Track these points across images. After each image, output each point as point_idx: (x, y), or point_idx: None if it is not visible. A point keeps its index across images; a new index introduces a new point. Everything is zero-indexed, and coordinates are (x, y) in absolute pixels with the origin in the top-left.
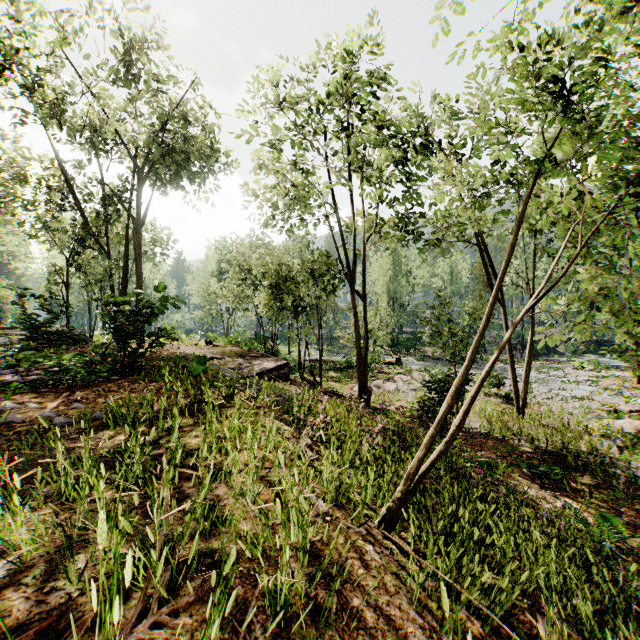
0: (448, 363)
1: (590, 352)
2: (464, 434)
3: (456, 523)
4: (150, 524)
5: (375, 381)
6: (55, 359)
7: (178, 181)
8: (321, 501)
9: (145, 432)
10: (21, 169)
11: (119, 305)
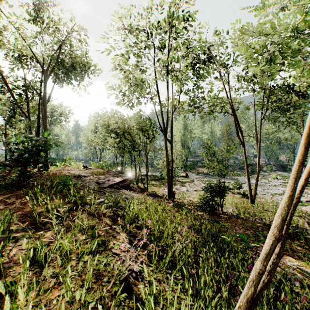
0: (211, 176)
1: (278, 170)
2: (225, 216)
3: None
4: None
5: (175, 186)
6: None
7: (70, 79)
8: None
9: None
10: None
11: (18, 144)
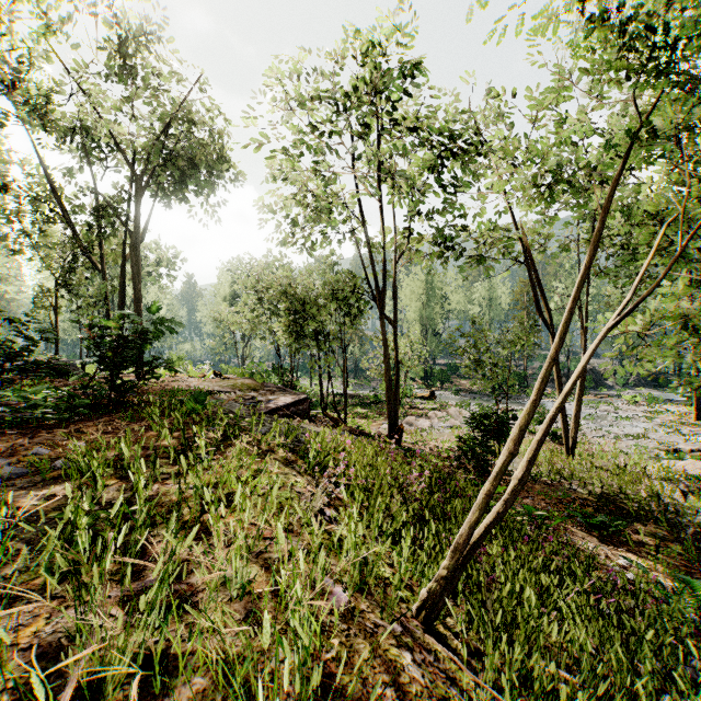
0: (487, 397)
1: (641, 385)
2: (508, 478)
3: (518, 607)
4: (81, 637)
5: (407, 418)
6: (22, 393)
7: (184, 192)
8: (339, 587)
9: (116, 486)
10: (1, 175)
11: (105, 329)
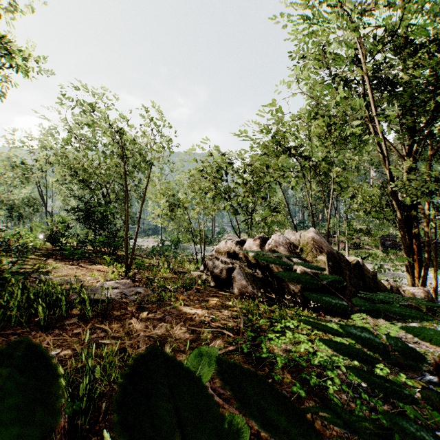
0: None
1: None
2: None
3: None
4: None
5: None
6: None
7: None
8: None
9: None
10: None
11: None
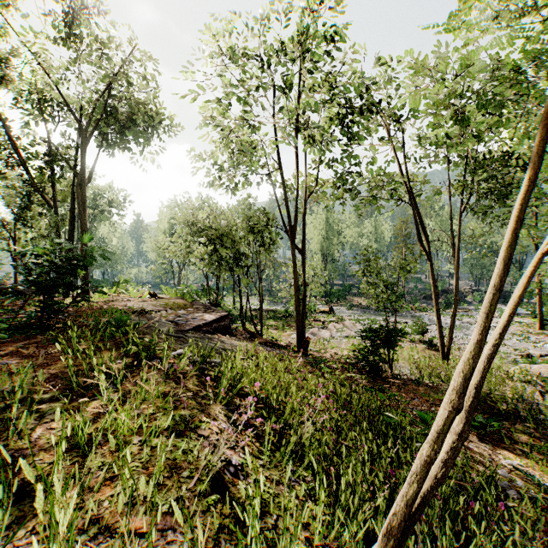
0: (374, 311)
1: None
2: (396, 381)
3: None
4: None
5: (311, 329)
6: None
7: (126, 142)
8: None
9: None
10: None
11: (39, 256)
